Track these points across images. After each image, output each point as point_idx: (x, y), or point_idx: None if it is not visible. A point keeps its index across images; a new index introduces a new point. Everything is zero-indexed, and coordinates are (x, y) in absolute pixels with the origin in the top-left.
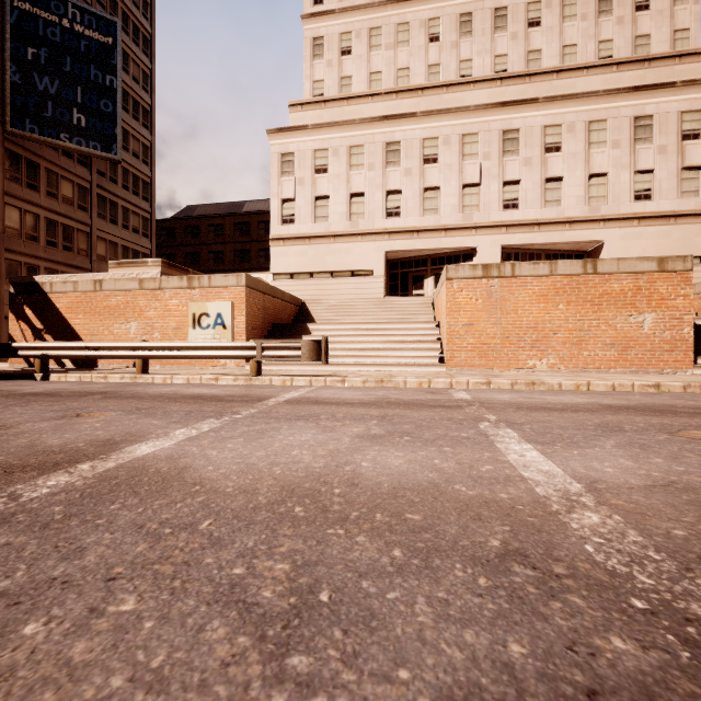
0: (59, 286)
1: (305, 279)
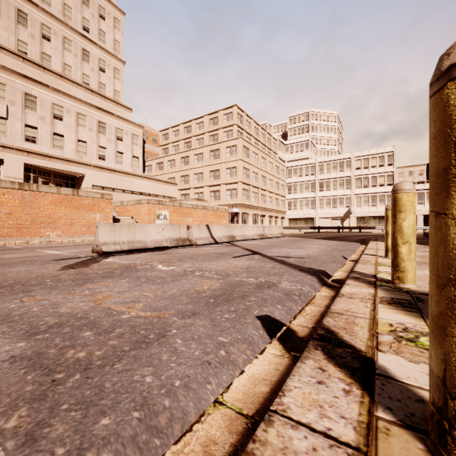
0: None
1: None
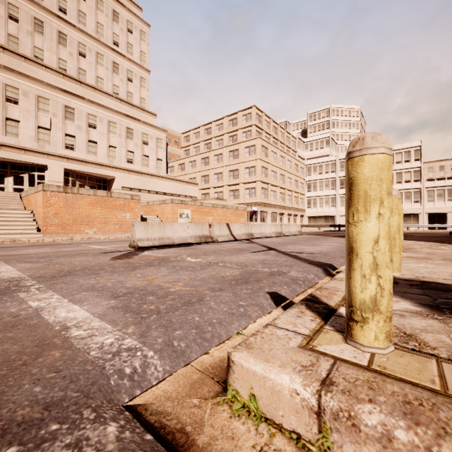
0: None
1: None
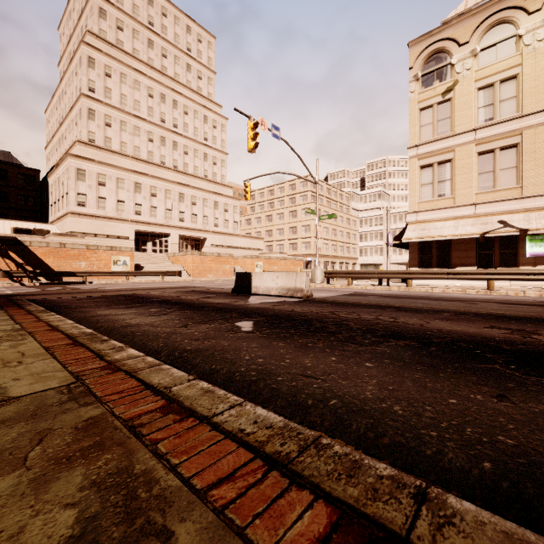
0: (37, 243)
1: (92, 237)
